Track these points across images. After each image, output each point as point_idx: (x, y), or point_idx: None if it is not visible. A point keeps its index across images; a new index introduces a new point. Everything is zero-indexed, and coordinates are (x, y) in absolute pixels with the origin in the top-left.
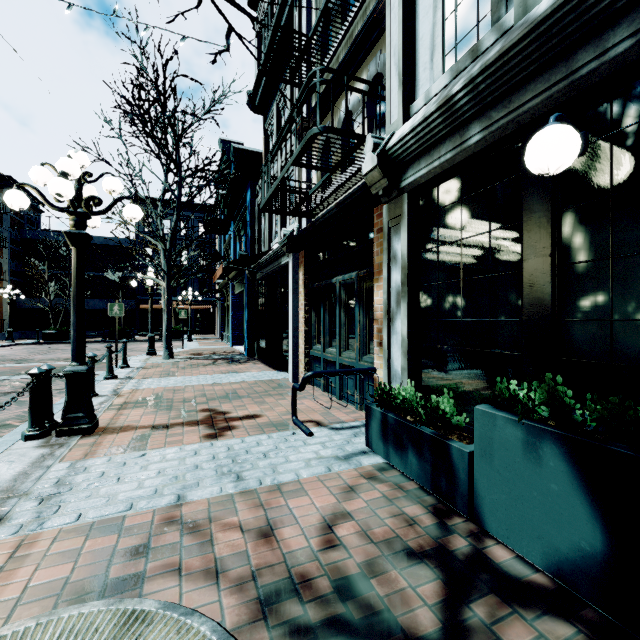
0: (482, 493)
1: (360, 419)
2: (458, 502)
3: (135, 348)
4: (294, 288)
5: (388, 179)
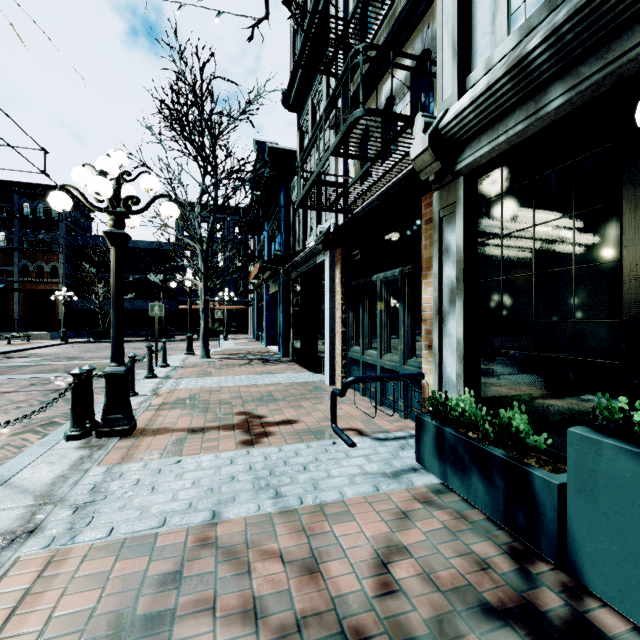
0: (580, 538)
1: (405, 429)
2: (543, 544)
3: (175, 347)
4: (330, 287)
5: (441, 162)
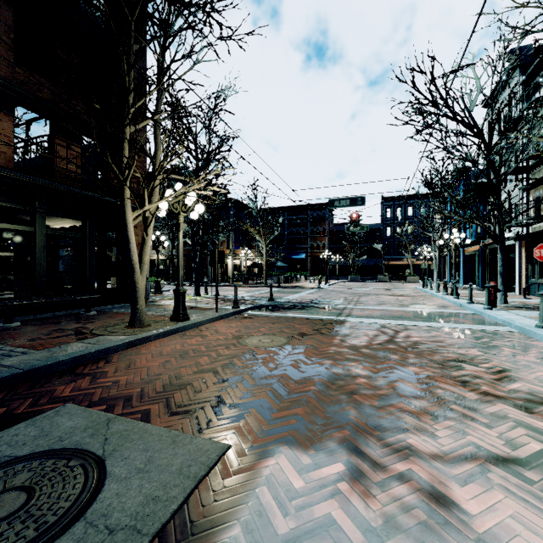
0: None
1: None
2: None
3: (401, 284)
4: (519, 256)
5: None
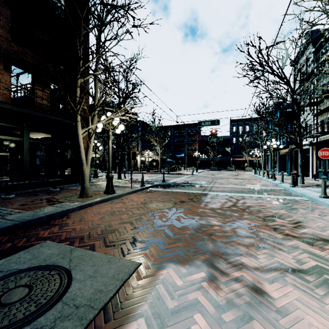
0: None
1: None
2: None
3: (242, 172)
4: (312, 155)
5: None
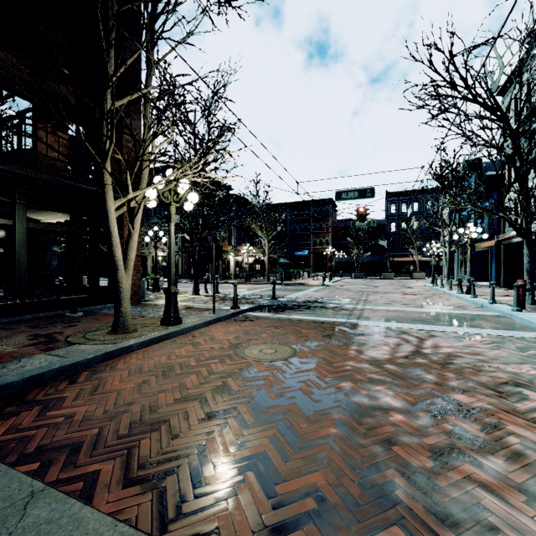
0: None
1: None
2: None
3: (408, 282)
4: None
5: None
